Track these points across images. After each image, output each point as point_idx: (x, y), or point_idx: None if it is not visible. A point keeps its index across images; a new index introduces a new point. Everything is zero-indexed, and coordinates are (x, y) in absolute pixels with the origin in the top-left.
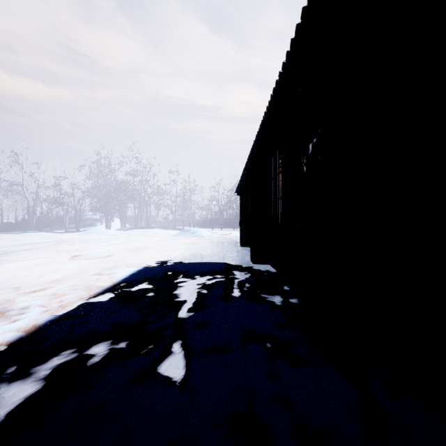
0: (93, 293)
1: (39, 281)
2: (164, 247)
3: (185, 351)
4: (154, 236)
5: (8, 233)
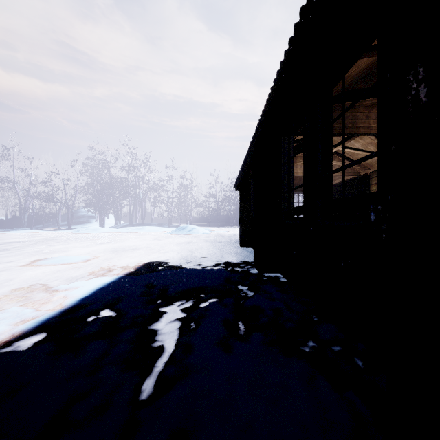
0: (19, 329)
1: None
2: (154, 248)
3: None
4: (147, 234)
5: None
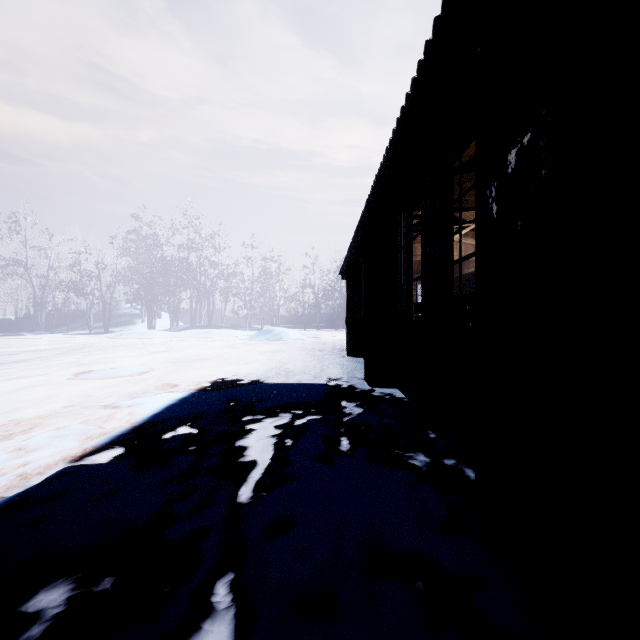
0: (90, 445)
1: (7, 421)
2: (230, 358)
3: (239, 607)
4: (218, 340)
5: (3, 335)
